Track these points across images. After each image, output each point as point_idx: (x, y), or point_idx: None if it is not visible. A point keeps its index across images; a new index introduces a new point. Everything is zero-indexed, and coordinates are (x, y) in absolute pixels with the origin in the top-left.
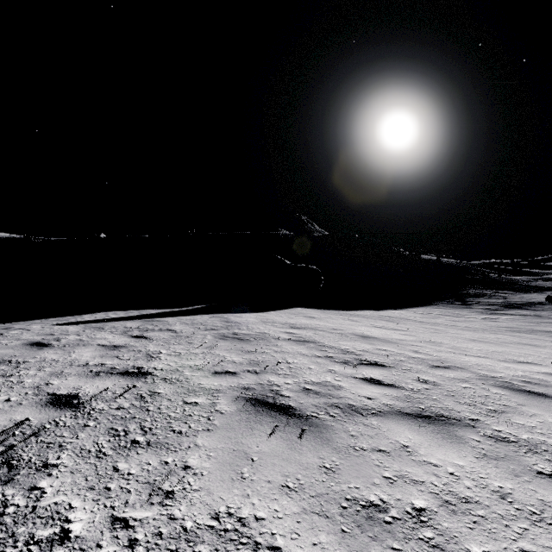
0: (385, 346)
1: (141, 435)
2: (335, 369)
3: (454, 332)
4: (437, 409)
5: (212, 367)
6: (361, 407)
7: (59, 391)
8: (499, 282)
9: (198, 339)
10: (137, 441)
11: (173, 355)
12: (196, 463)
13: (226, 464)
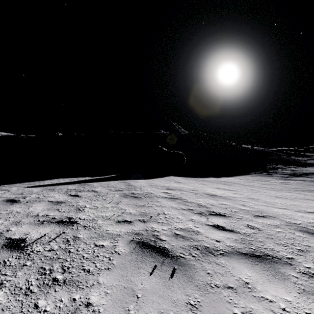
0: (224, 201)
1: (60, 274)
2: (194, 218)
3: (265, 191)
4: (263, 249)
5: (116, 217)
6: (213, 248)
7: (14, 236)
8: (288, 161)
9: (110, 197)
10: (57, 279)
11: (93, 209)
12: (96, 300)
13: (118, 301)
